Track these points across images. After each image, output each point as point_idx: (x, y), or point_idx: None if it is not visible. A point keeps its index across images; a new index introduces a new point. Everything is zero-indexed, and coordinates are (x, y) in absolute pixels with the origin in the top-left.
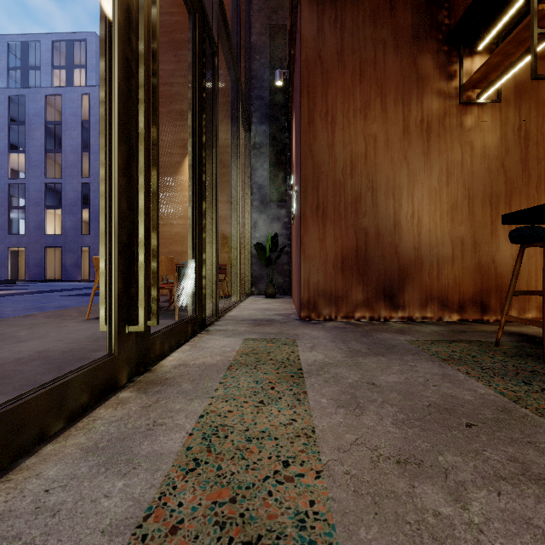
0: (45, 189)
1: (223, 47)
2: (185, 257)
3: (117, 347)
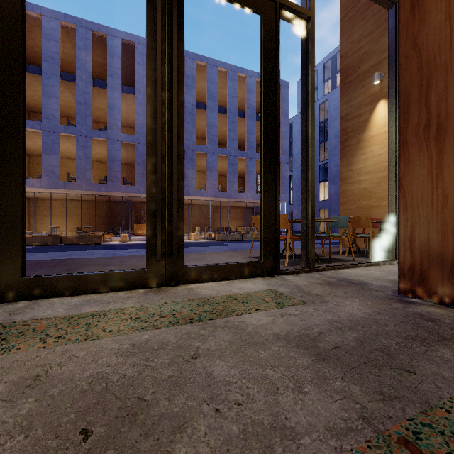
0: (318, 169)
1: None
2: (372, 211)
3: (147, 266)
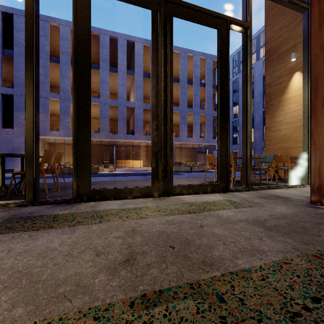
0: None
1: (278, 3)
2: (289, 151)
3: (152, 184)
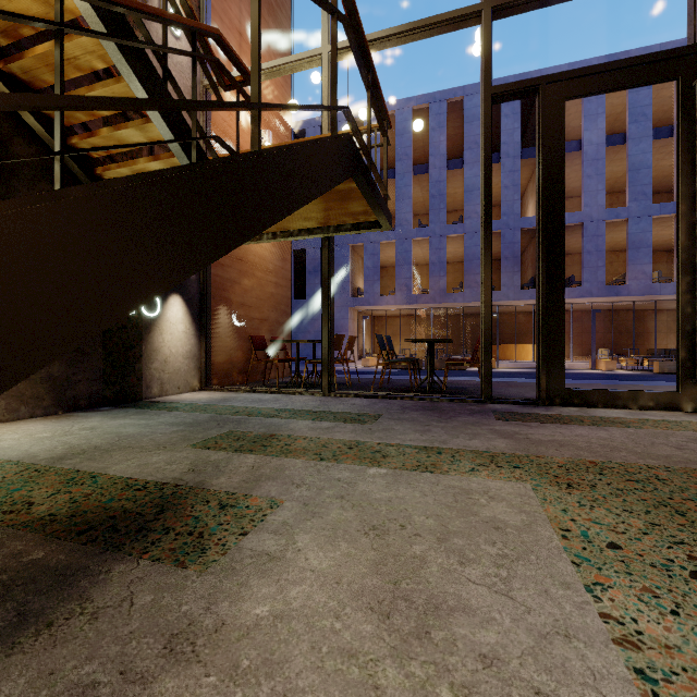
0: None
1: None
2: None
3: (680, 389)
